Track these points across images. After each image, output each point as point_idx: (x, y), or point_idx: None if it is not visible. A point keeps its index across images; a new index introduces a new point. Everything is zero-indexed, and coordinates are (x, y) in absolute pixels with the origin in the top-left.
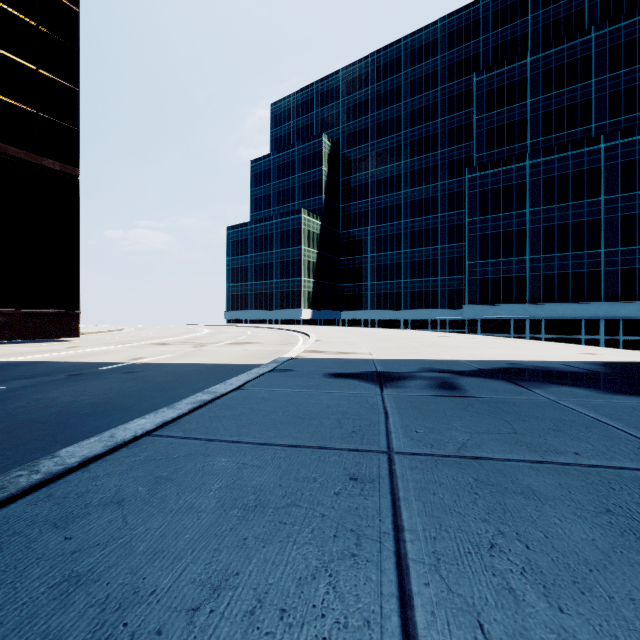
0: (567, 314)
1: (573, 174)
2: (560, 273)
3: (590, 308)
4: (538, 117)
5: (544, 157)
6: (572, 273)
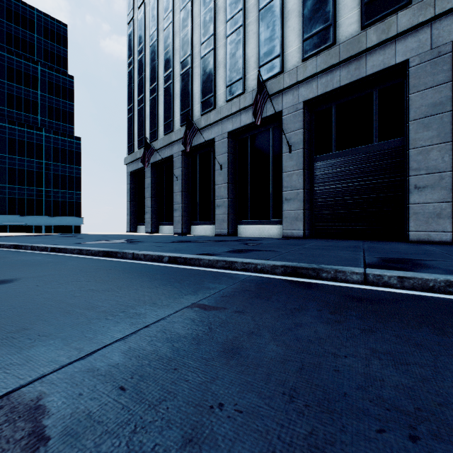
0: (24, 222)
1: (28, 142)
2: (20, 198)
3: (38, 219)
4: (4, 93)
5: (9, 124)
6: (27, 199)
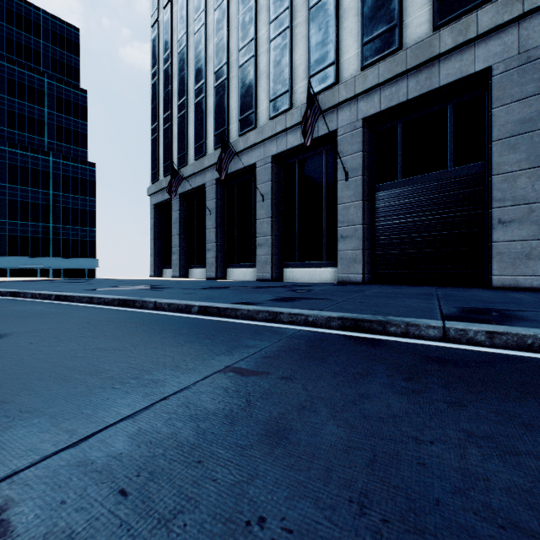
0: (28, 265)
1: (32, 169)
2: (23, 235)
3: (44, 261)
4: (4, 111)
5: (10, 148)
6: (32, 237)
